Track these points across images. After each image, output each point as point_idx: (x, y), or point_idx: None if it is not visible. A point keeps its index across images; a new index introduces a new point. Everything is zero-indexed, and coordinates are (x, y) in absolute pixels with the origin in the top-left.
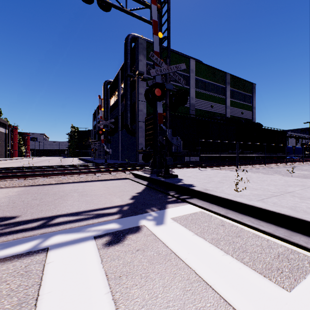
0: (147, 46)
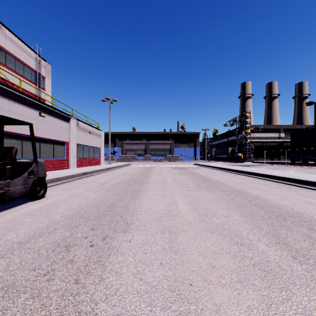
0: None
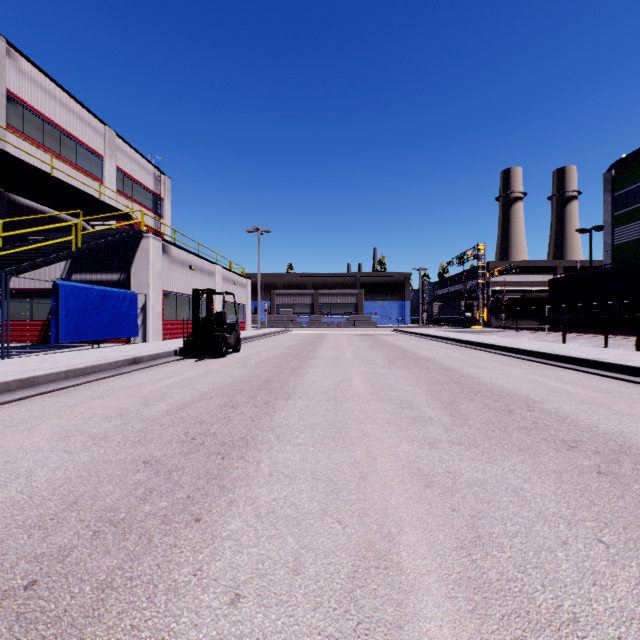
0: (615, 175)
